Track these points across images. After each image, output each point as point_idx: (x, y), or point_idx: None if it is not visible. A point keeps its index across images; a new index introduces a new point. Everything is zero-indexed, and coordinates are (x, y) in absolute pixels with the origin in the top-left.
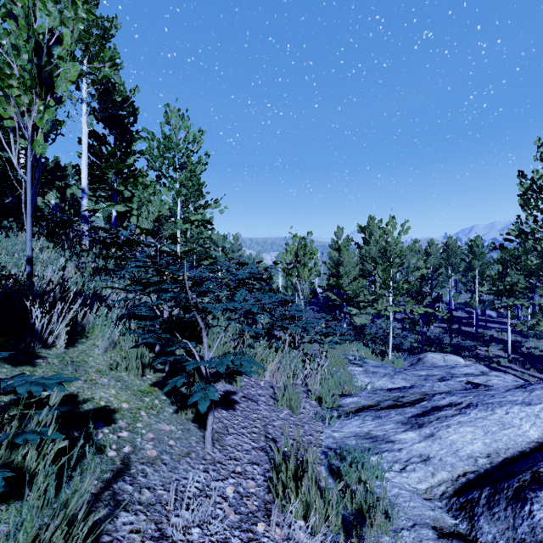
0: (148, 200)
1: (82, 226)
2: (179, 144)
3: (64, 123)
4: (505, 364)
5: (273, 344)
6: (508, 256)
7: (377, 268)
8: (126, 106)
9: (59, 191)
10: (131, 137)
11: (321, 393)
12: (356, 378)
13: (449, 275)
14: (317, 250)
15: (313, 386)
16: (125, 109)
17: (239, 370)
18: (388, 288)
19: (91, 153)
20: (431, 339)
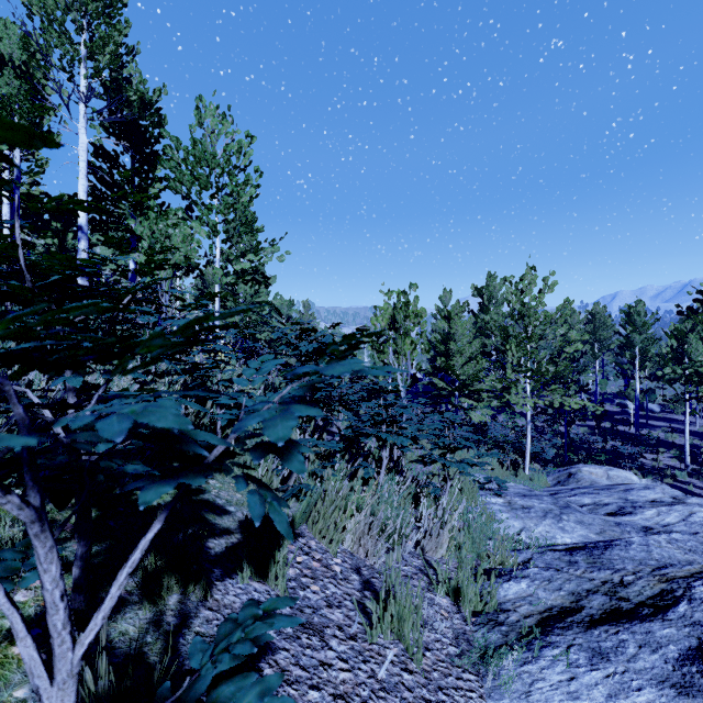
0: (165, 235)
1: (79, 281)
2: (216, 154)
3: (58, 136)
4: (683, 479)
5: (359, 472)
6: (686, 327)
7: (510, 341)
8: (149, 114)
9: (57, 235)
10: (156, 157)
11: (460, 580)
12: (499, 521)
13: (596, 354)
14: (425, 311)
15: (435, 553)
16: (146, 118)
17: (216, 702)
18: (524, 372)
19: (97, 179)
20: (574, 443)
